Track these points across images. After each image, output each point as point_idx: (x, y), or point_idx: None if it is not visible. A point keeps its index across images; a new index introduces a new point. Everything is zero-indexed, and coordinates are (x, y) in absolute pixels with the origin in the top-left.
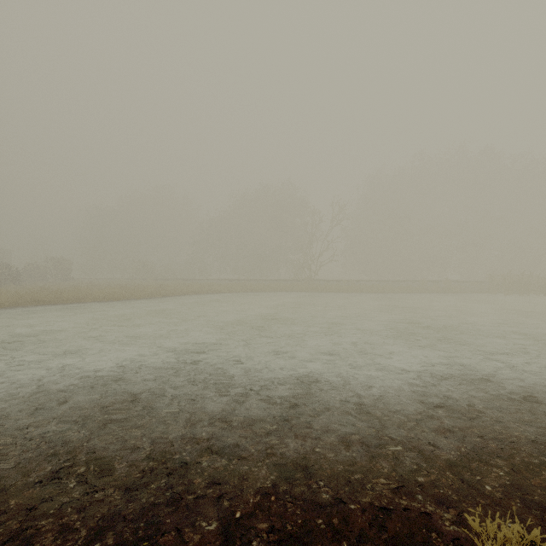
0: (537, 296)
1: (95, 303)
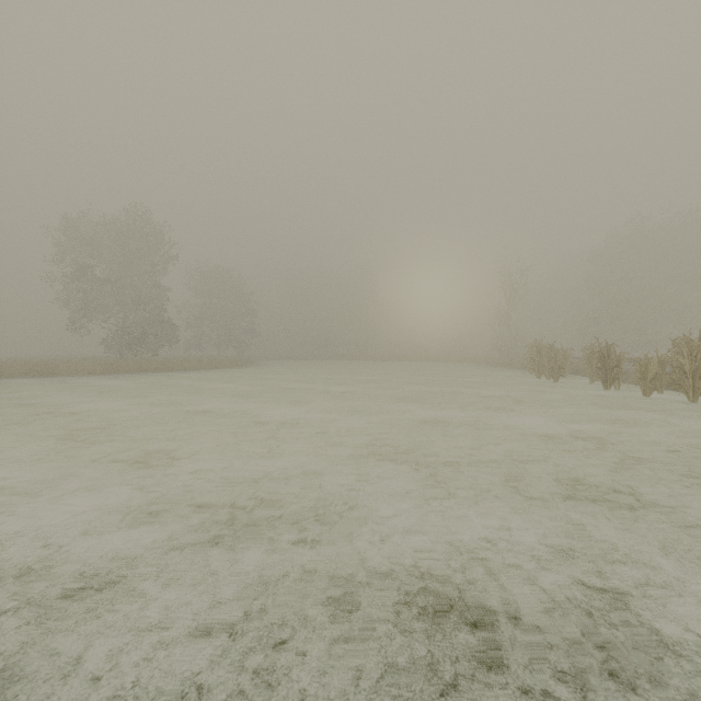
0: (564, 379)
1: (374, 361)
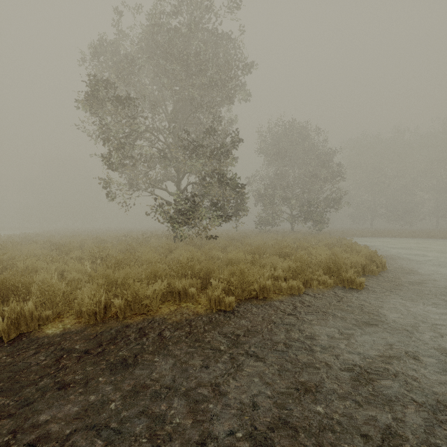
0: None
1: None
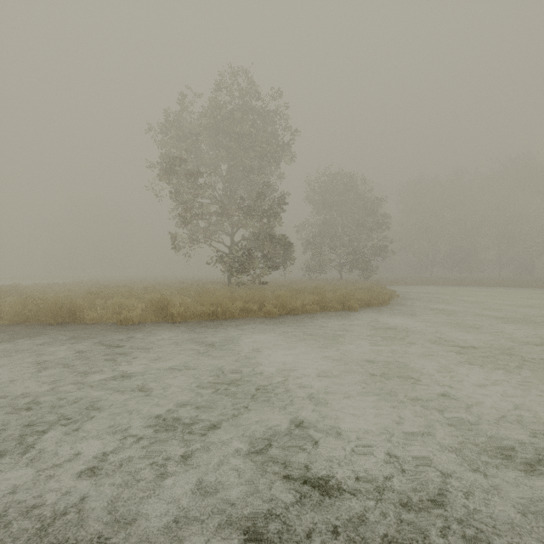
0: None
1: None
